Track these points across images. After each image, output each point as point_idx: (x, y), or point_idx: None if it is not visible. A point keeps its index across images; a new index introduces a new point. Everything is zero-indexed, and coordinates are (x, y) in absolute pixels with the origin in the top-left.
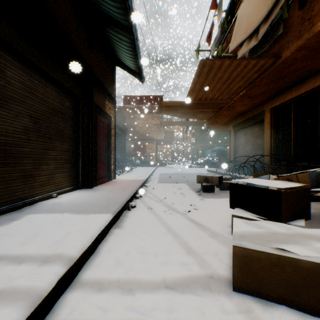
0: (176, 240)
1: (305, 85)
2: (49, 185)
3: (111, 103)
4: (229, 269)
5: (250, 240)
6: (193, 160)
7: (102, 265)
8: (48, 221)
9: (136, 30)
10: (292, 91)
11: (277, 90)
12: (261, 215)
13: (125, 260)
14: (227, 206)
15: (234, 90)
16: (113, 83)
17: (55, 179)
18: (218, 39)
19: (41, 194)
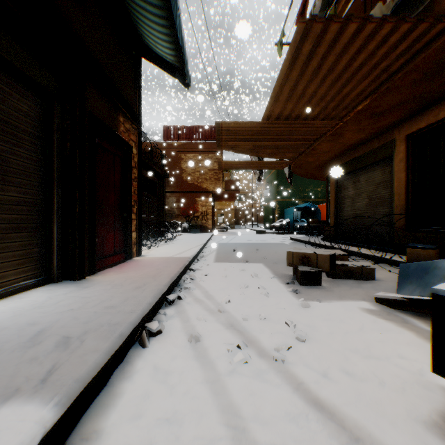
0: None
1: None
2: None
3: (132, 121)
4: None
5: None
6: (266, 222)
7: None
8: None
9: None
10: None
11: (425, 100)
12: None
13: None
14: (369, 329)
15: (348, 100)
16: (135, 87)
17: None
18: None
19: None
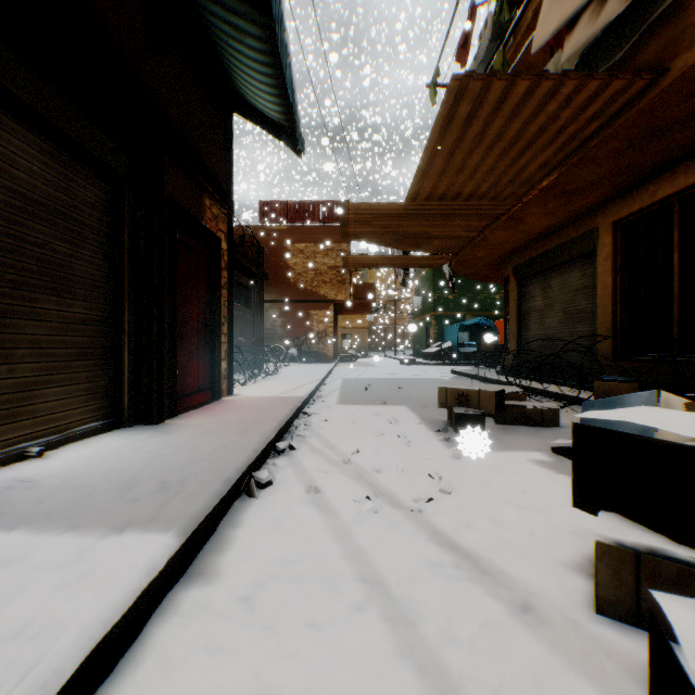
0: (403, 651)
1: None
2: (15, 422)
3: (221, 204)
4: None
5: None
6: (417, 348)
7: None
8: None
9: None
10: (677, 174)
11: (636, 174)
12: None
13: None
14: (534, 481)
15: (528, 174)
16: (225, 155)
17: (38, 403)
18: (484, 55)
19: None
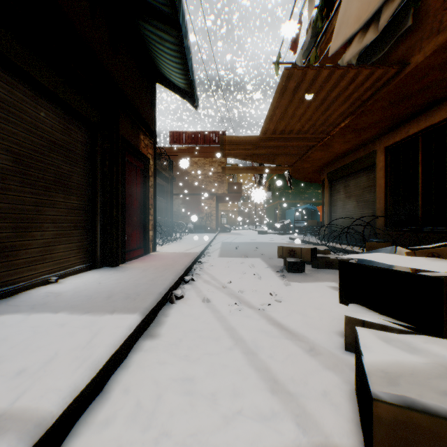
0: (251, 363)
1: (441, 110)
2: (44, 263)
3: (149, 138)
4: (355, 431)
5: (410, 388)
6: (268, 223)
7: (111, 423)
8: (27, 329)
9: (185, 22)
10: (420, 120)
11: (396, 119)
12: (399, 318)
13: (157, 409)
14: (328, 296)
15: (332, 119)
16: (152, 108)
17: (55, 253)
18: (308, 45)
19: (29, 278)
